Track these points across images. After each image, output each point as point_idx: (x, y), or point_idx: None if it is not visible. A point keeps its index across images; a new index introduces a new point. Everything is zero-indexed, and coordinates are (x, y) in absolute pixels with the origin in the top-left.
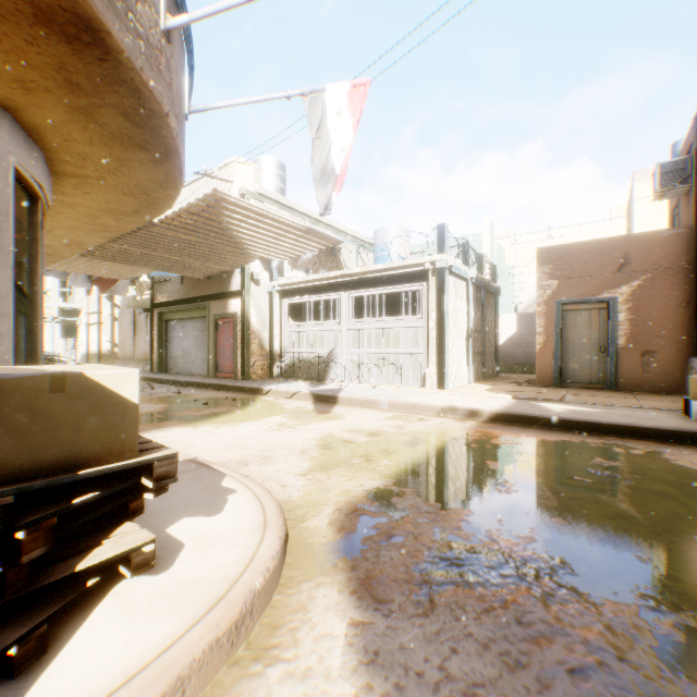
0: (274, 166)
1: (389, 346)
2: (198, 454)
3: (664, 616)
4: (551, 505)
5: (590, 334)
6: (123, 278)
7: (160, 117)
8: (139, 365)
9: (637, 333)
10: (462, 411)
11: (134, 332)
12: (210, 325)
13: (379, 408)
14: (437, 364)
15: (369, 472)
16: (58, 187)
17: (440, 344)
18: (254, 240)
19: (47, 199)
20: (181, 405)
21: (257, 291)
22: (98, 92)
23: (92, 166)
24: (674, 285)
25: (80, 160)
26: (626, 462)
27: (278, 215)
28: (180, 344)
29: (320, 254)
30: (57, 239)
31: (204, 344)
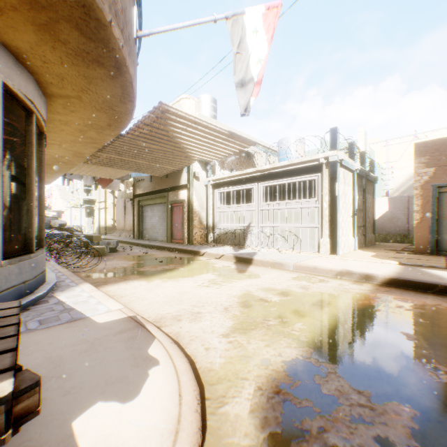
0: (209, 100)
1: (291, 222)
2: (144, 307)
3: None
4: None
5: None
6: (113, 178)
7: (105, 26)
8: (127, 234)
9: None
10: (357, 274)
11: (124, 213)
12: (168, 208)
13: (285, 269)
14: (329, 235)
15: (286, 336)
16: (53, 108)
17: (332, 220)
18: (192, 144)
19: (41, 114)
20: (144, 262)
21: (197, 184)
22: (50, 3)
23: (69, 86)
24: None
25: (59, 81)
26: None
27: (208, 122)
28: (150, 221)
29: (240, 158)
30: (66, 151)
31: (164, 221)
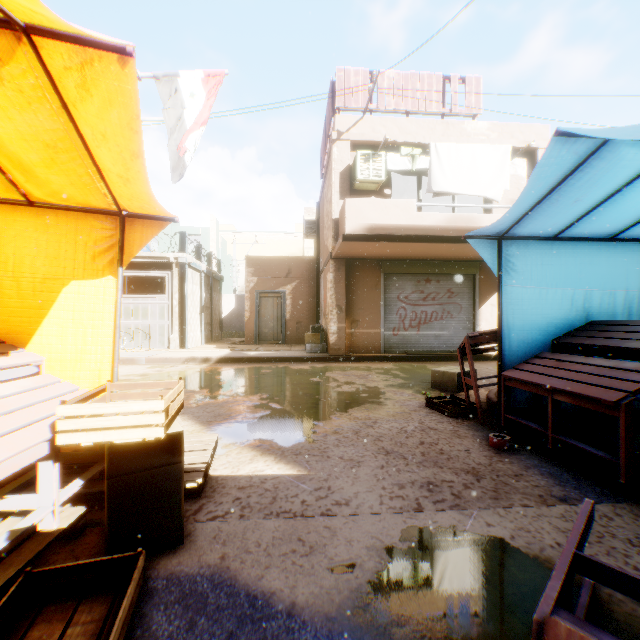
0: None
1: (138, 318)
2: None
3: (265, 395)
4: (241, 384)
5: (274, 312)
6: None
7: None
8: None
9: (295, 312)
10: (200, 359)
11: None
12: None
13: (138, 364)
14: (179, 331)
15: None
16: None
17: (182, 317)
18: None
19: None
20: None
21: None
22: None
23: None
24: (310, 287)
25: None
26: (275, 370)
27: None
28: None
29: None
30: None
31: None
